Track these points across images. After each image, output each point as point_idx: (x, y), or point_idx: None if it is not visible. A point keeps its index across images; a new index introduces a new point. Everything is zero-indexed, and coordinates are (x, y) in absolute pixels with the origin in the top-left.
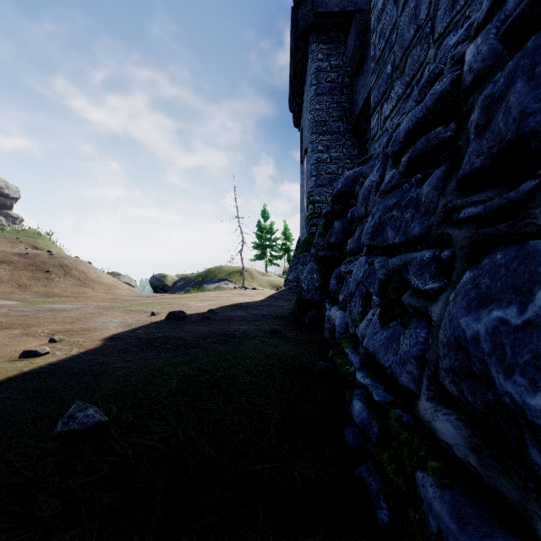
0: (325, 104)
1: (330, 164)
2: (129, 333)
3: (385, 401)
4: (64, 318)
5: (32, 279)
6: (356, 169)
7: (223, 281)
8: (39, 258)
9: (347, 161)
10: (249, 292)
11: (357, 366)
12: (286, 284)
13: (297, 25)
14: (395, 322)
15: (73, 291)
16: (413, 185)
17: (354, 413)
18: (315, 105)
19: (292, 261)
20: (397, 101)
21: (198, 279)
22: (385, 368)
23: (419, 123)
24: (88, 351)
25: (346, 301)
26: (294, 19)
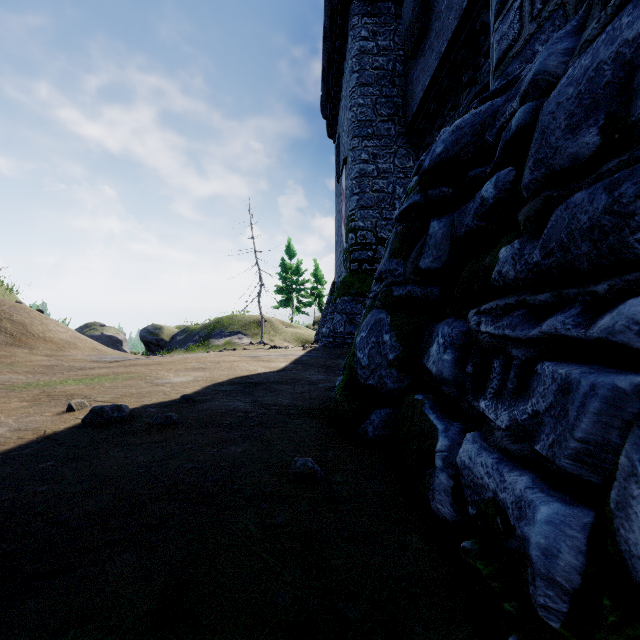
0: (371, 98)
1: (378, 179)
2: None
3: None
4: None
5: None
6: (478, 108)
7: (236, 335)
8: None
9: (400, 175)
10: (266, 354)
11: None
12: (317, 338)
13: None
14: None
15: None
16: None
17: None
18: (358, 98)
19: (325, 309)
20: None
21: (203, 332)
22: None
23: None
24: None
25: (574, 457)
26: None
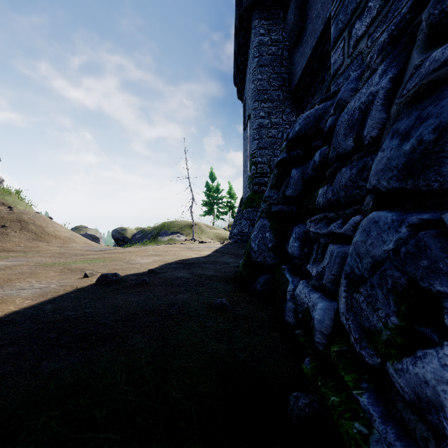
0: (267, 74)
1: (271, 129)
2: (32, 310)
3: None
4: None
5: None
6: (318, 106)
7: (176, 234)
8: None
9: (286, 126)
10: (197, 246)
11: None
12: (230, 236)
13: (241, 5)
14: None
15: (25, 245)
16: None
17: None
18: (257, 75)
19: (236, 216)
20: (382, 7)
21: (154, 232)
22: None
23: None
24: None
25: (331, 282)
26: None
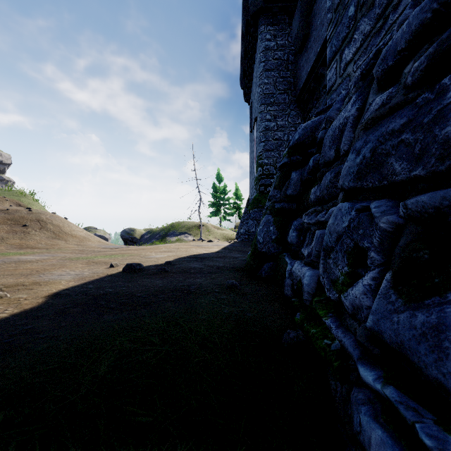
0: (273, 78)
1: (277, 131)
2: (79, 288)
3: (447, 450)
4: (24, 270)
5: (10, 232)
6: (314, 119)
7: (183, 234)
8: (18, 213)
9: (292, 128)
10: (206, 244)
11: (355, 353)
12: (237, 237)
13: (247, 11)
14: (438, 298)
15: (46, 243)
16: (448, 88)
17: (369, 444)
18: (264, 79)
19: (242, 217)
20: (363, 41)
21: (162, 232)
22: (447, 389)
23: (449, 2)
24: (22, 312)
25: (316, 256)
26: (245, 6)
